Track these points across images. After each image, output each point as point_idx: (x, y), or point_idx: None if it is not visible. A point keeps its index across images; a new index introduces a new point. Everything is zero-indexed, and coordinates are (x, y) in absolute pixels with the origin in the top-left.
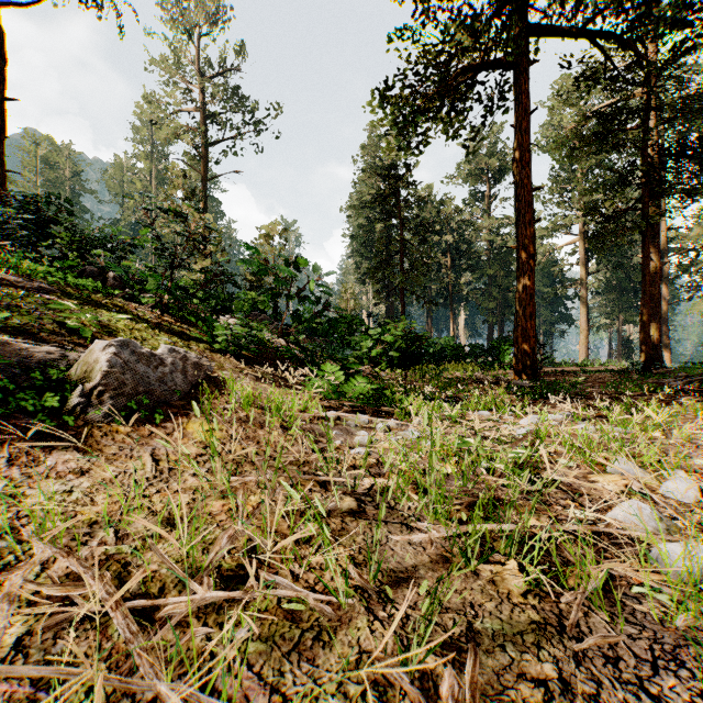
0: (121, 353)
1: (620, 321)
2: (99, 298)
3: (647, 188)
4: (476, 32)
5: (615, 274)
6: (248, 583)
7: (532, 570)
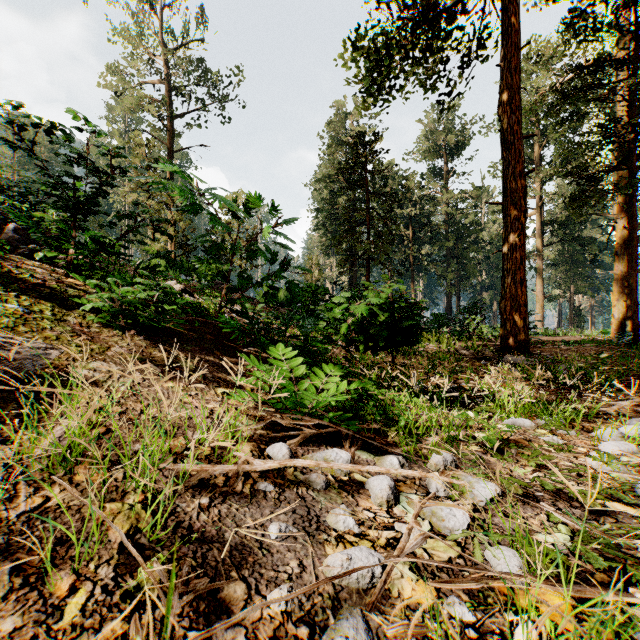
0: None
1: (571, 291)
2: None
3: (634, 146)
4: None
5: (570, 246)
6: None
7: None
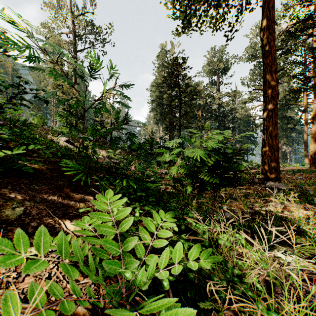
0: None
1: (281, 143)
2: None
3: None
4: None
5: (281, 120)
6: None
7: None
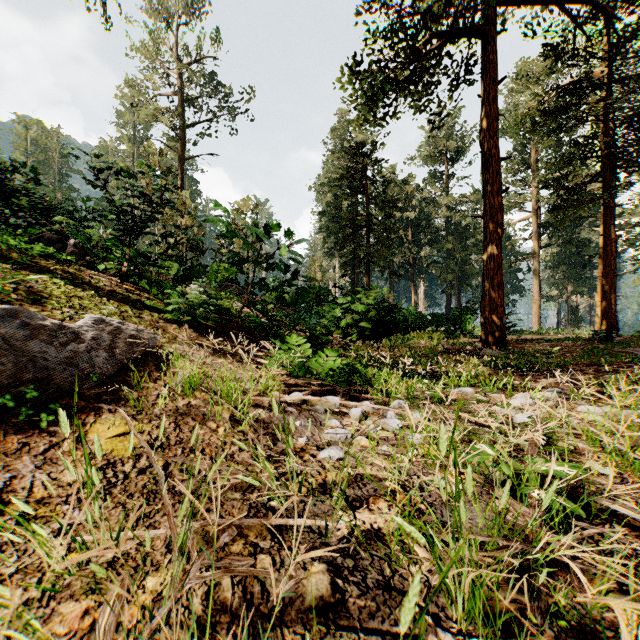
0: (0, 326)
1: (569, 292)
2: (49, 264)
3: (608, 161)
4: None
5: (565, 247)
6: None
7: None
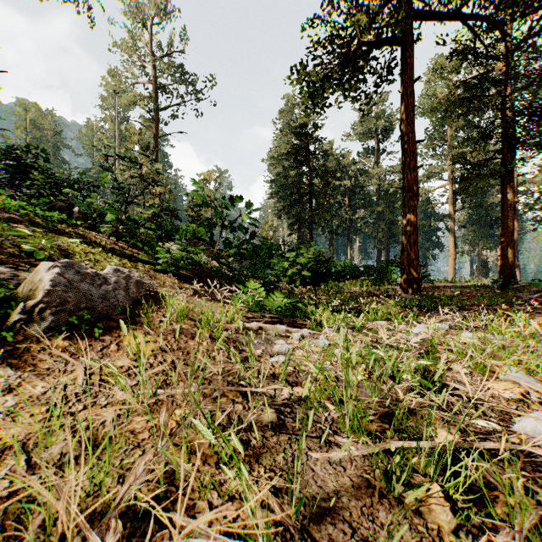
0: (65, 273)
1: (479, 247)
2: (64, 227)
3: (505, 141)
4: (371, 13)
5: (476, 210)
6: (162, 521)
7: (457, 497)
